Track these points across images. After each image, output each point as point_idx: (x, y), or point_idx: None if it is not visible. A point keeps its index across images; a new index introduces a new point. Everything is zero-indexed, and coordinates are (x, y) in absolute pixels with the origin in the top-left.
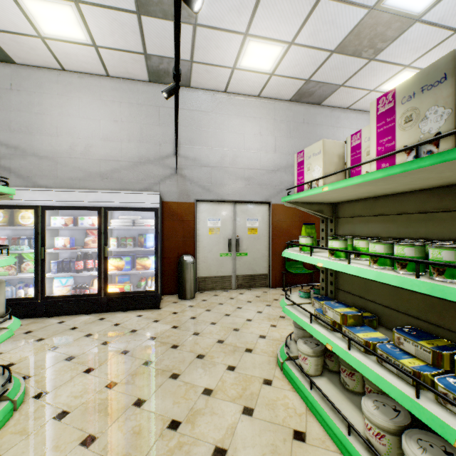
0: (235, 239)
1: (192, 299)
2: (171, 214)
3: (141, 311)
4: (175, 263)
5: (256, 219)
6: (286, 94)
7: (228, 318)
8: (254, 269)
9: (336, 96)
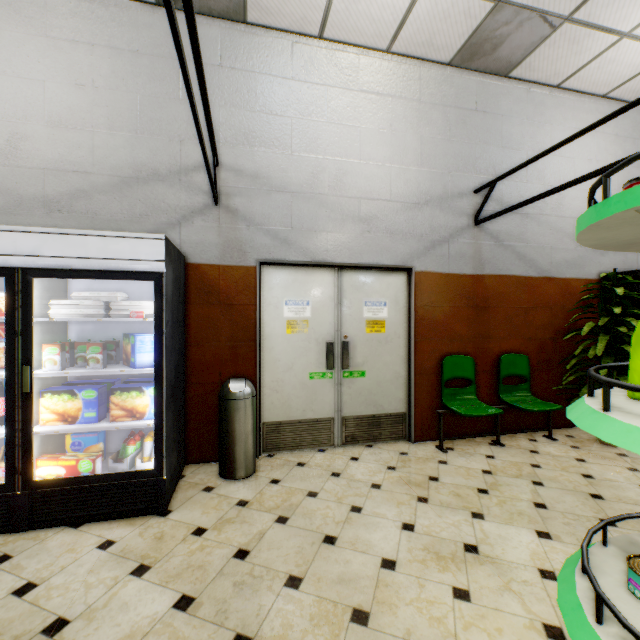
0: (340, 344)
1: (249, 478)
2: (205, 290)
3: (117, 525)
4: (214, 396)
5: (383, 303)
6: (446, 45)
7: (332, 554)
8: (379, 404)
9: (546, 52)
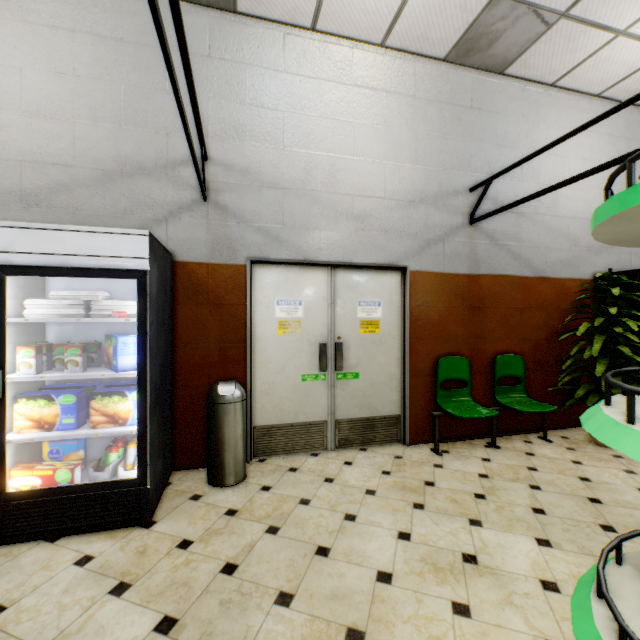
0: (334, 345)
1: (238, 485)
2: (193, 289)
3: (97, 539)
4: (203, 400)
5: (378, 303)
6: (441, 39)
7: (325, 567)
8: (373, 406)
9: (542, 49)
